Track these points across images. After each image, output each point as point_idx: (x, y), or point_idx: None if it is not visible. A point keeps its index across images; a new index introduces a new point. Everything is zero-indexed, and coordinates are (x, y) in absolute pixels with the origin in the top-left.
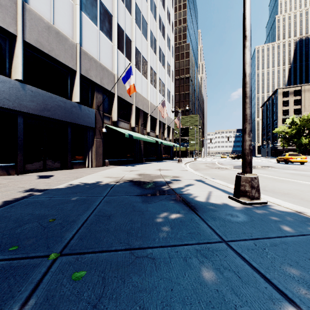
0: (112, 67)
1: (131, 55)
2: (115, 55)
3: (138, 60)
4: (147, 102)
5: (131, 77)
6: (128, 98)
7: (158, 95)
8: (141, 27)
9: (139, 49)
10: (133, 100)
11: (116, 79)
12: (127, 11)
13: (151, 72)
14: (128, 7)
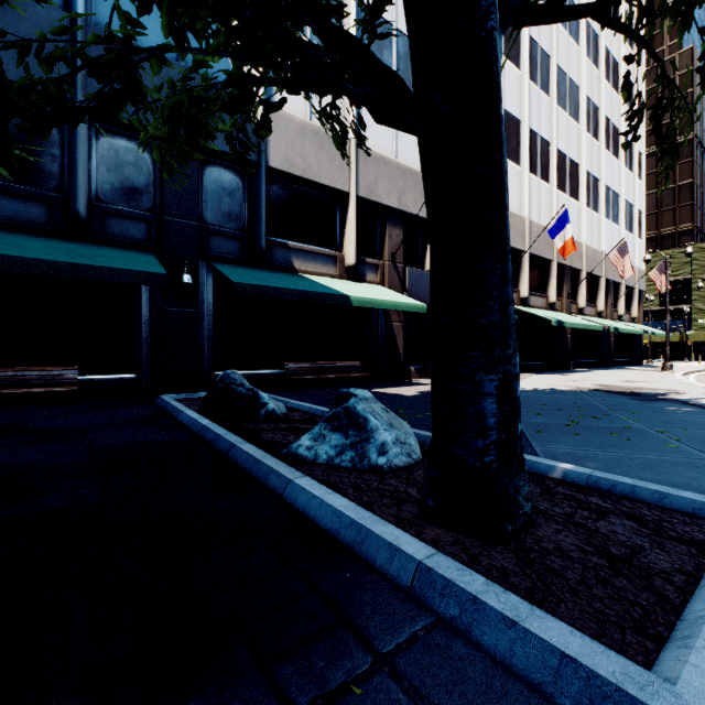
0: (520, 208)
1: (550, 170)
2: (525, 185)
3: (561, 172)
4: (578, 249)
5: (566, 228)
6: (544, 252)
7: (602, 224)
8: (567, 104)
9: (563, 149)
10: (554, 252)
11: (526, 226)
12: (542, 93)
13: (587, 182)
14: (544, 85)
